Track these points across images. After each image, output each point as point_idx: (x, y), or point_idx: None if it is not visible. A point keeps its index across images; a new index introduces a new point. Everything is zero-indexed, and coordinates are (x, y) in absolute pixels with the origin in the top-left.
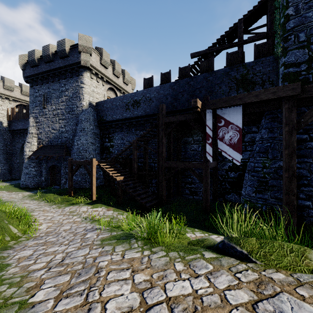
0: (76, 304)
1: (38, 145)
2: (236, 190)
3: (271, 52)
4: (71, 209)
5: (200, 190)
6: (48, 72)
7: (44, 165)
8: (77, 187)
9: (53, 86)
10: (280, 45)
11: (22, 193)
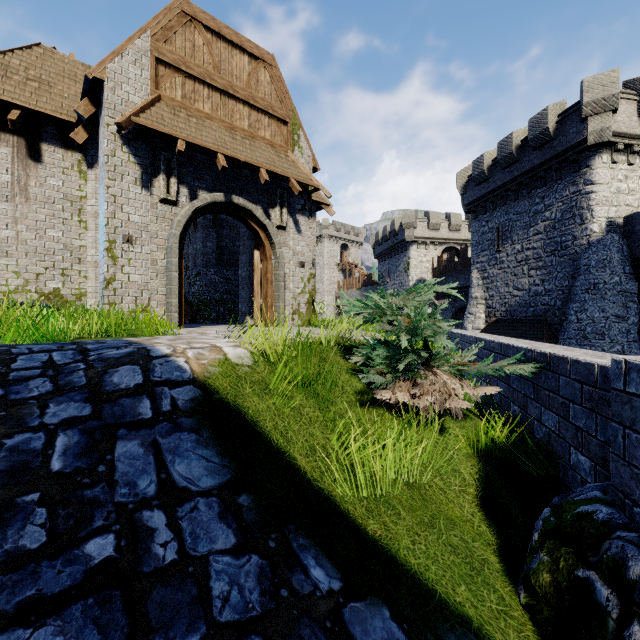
0: None
1: (486, 318)
2: None
3: None
4: None
5: None
6: (506, 185)
7: None
8: None
9: (516, 207)
10: None
11: None
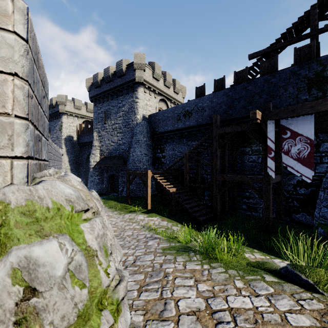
0: (154, 297)
1: (100, 156)
2: (308, 209)
3: None
4: (130, 216)
5: (260, 207)
6: (108, 91)
7: (105, 174)
8: (132, 195)
9: (112, 103)
10: None
11: None
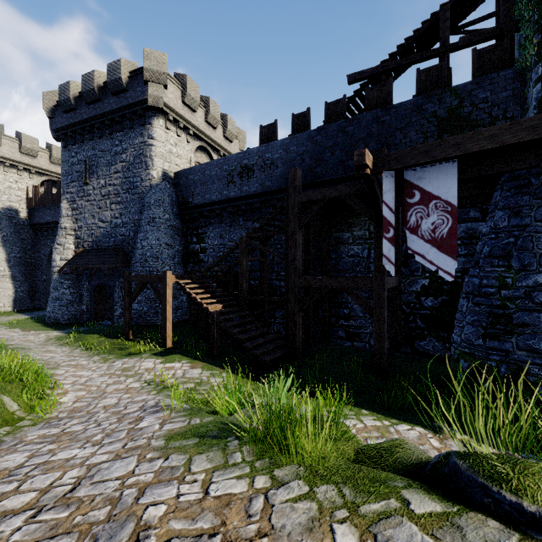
0: None
1: (76, 249)
2: (438, 332)
3: (507, 62)
4: (125, 363)
5: (365, 332)
6: (92, 121)
7: (86, 284)
8: (140, 322)
9: (101, 145)
10: (532, 43)
11: (46, 334)
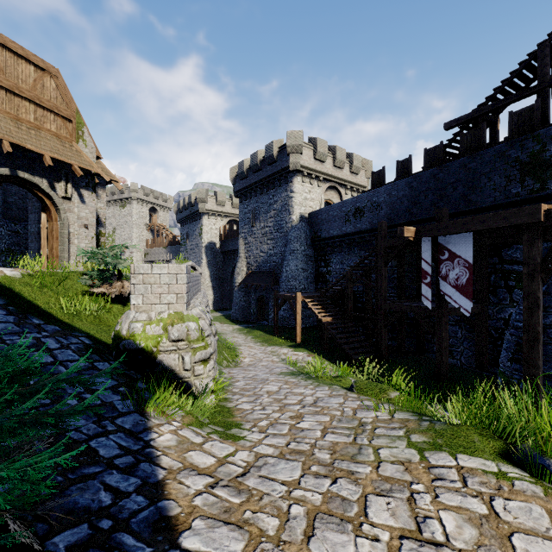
0: (251, 387)
1: (247, 271)
2: None
3: None
4: (272, 348)
5: (457, 350)
6: (256, 184)
7: (253, 295)
8: (285, 325)
9: (261, 199)
10: None
11: (232, 327)
